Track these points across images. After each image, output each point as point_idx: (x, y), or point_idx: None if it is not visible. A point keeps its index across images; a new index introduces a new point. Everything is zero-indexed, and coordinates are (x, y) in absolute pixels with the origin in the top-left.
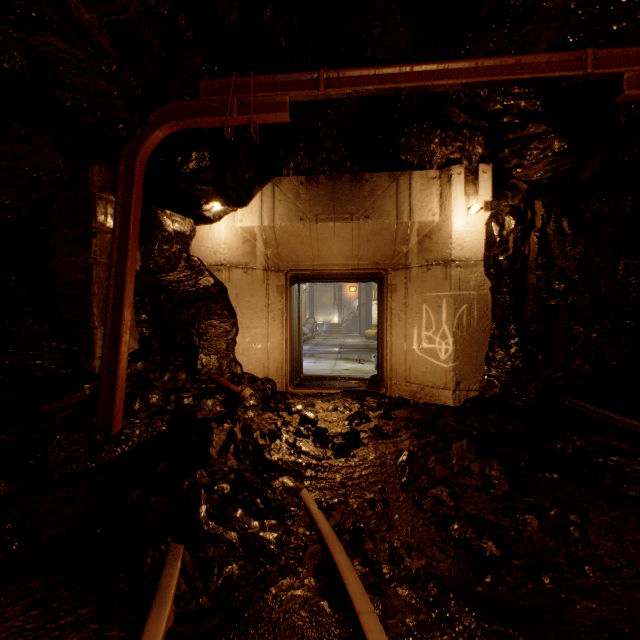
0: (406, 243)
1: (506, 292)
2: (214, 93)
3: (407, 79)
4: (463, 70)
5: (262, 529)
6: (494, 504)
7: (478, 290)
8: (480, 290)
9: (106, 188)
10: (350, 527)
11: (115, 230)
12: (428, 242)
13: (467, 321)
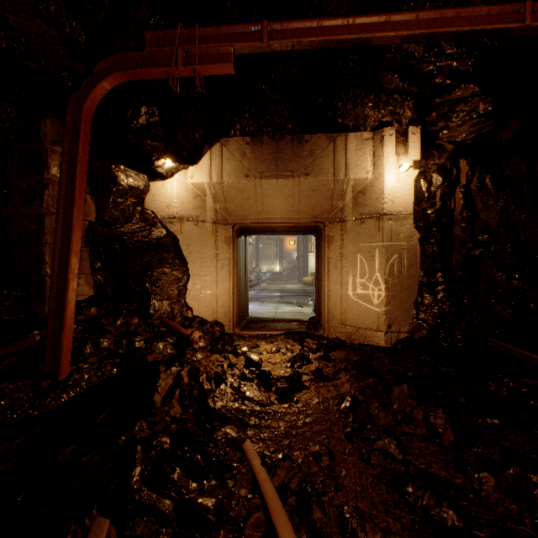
0: (342, 198)
1: (434, 243)
2: (160, 44)
3: (349, 31)
4: (404, 22)
5: (200, 493)
6: (443, 456)
7: (408, 241)
8: (410, 241)
9: (59, 141)
10: (295, 488)
11: (62, 179)
12: (362, 197)
13: (398, 269)
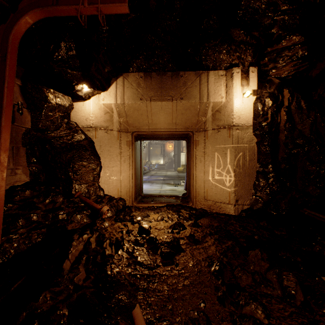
0: (205, 115)
1: (267, 145)
2: None
3: None
4: None
5: None
6: (300, 319)
7: (249, 143)
8: (250, 143)
9: None
10: None
11: None
12: (218, 114)
13: (242, 162)
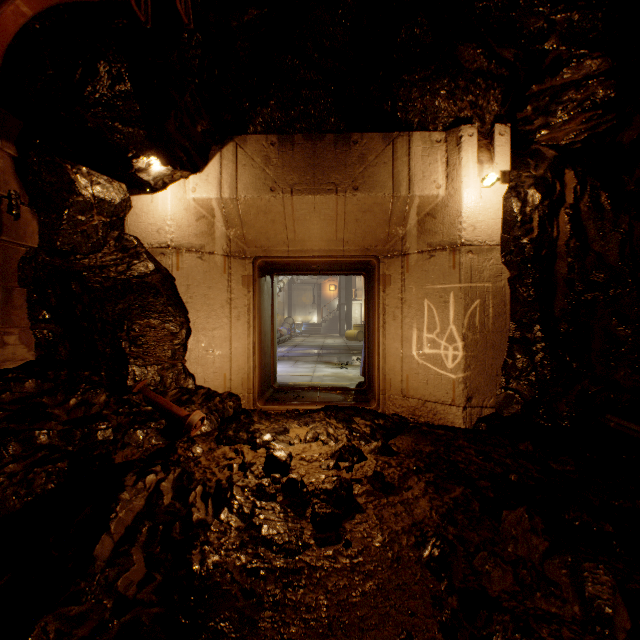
0: (403, 224)
1: (530, 284)
2: None
3: None
4: None
5: None
6: None
7: (494, 281)
8: (496, 281)
9: None
10: None
11: None
12: (431, 222)
13: (480, 320)
